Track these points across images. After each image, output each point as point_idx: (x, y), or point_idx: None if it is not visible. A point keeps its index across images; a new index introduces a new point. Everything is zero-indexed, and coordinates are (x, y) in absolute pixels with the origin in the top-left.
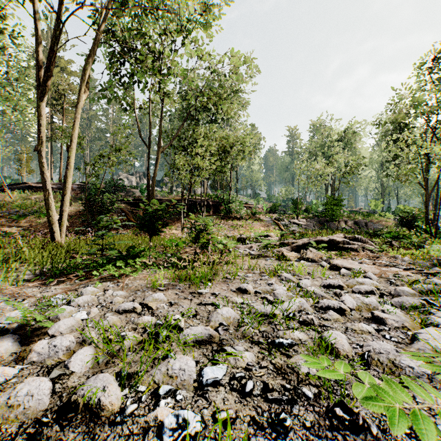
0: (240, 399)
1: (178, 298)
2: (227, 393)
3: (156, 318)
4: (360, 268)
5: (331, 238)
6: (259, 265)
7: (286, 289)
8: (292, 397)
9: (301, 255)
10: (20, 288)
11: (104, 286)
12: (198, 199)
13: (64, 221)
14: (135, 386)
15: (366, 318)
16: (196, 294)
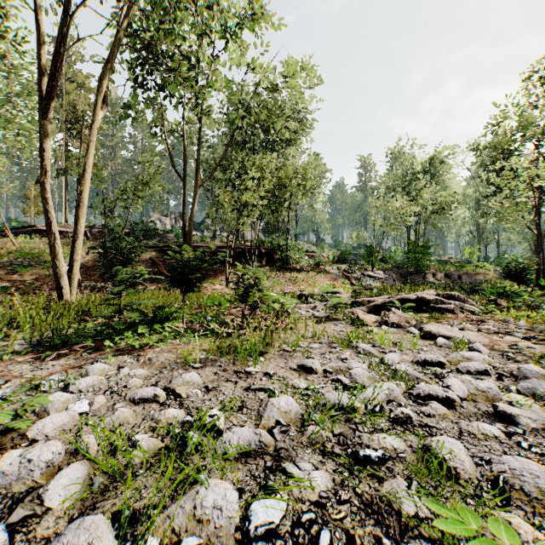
0: None
1: (217, 380)
2: None
3: (186, 410)
4: (463, 336)
5: (420, 296)
6: (327, 332)
7: (366, 367)
8: None
9: (381, 318)
10: (6, 364)
11: (119, 362)
12: (248, 246)
13: (75, 274)
14: (142, 537)
15: (485, 413)
16: (243, 374)
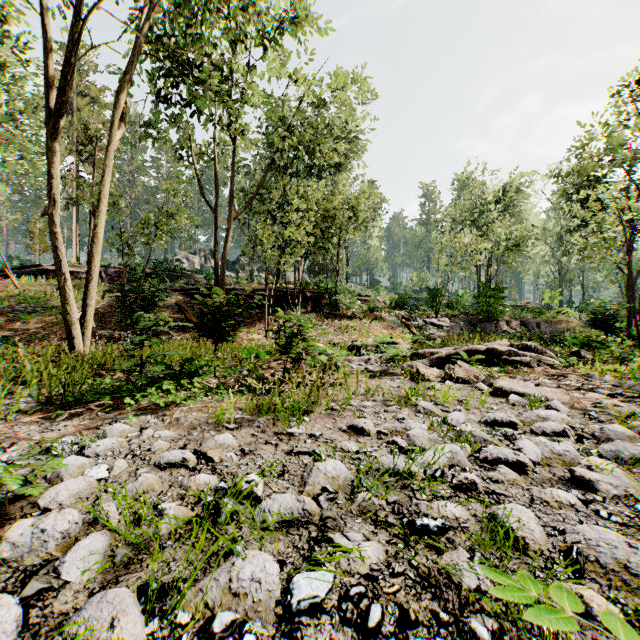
0: None
1: (255, 443)
2: (335, 629)
3: (219, 476)
4: (539, 393)
5: (491, 347)
6: (382, 388)
7: (426, 427)
8: (453, 638)
9: (446, 372)
10: (11, 425)
11: (141, 422)
12: (290, 289)
13: (89, 321)
14: (171, 612)
15: (561, 479)
16: (285, 436)
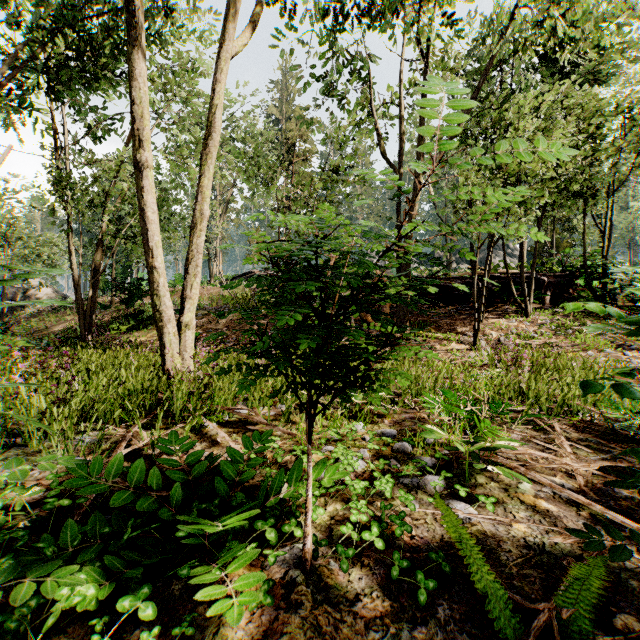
0: None
1: None
2: None
3: None
4: None
5: None
6: None
7: None
8: None
9: None
10: None
11: None
12: (510, 273)
13: (187, 321)
14: None
15: None
16: None
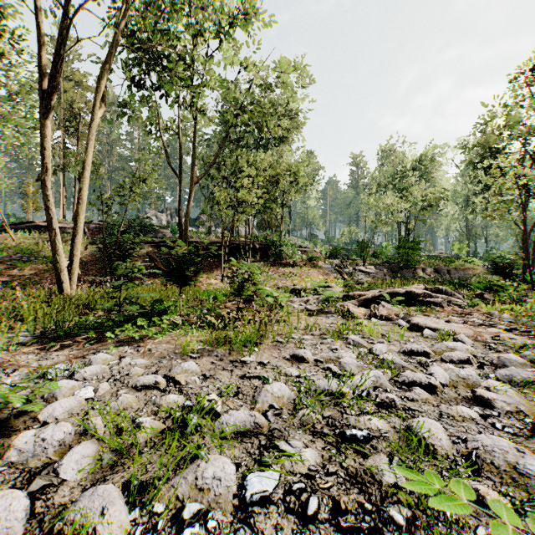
0: (300, 526)
1: (214, 369)
2: (281, 516)
3: (185, 396)
4: (449, 328)
5: (409, 290)
6: (319, 324)
7: (355, 356)
8: (375, 523)
9: (371, 311)
10: (12, 354)
11: (120, 352)
12: (242, 241)
13: (75, 268)
14: (149, 504)
15: (465, 398)
16: (239, 363)
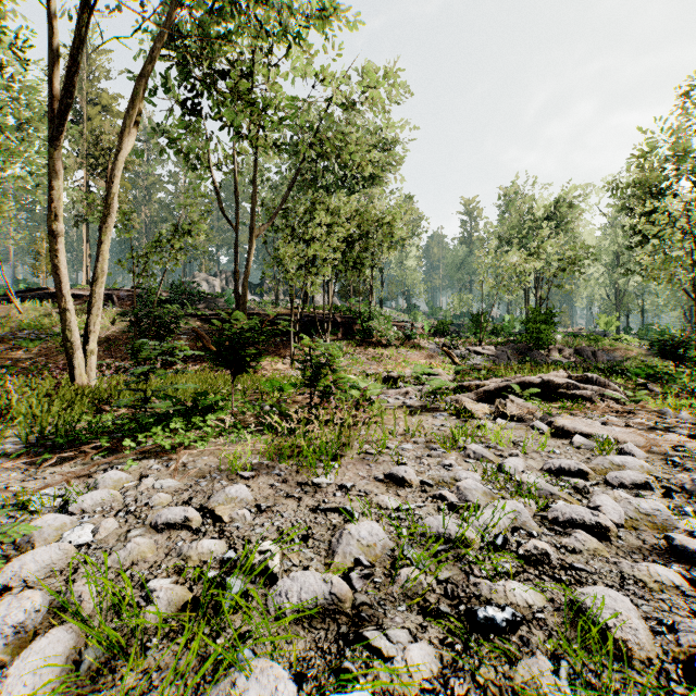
0: None
1: (274, 496)
2: None
3: (228, 541)
4: (609, 434)
5: (546, 379)
6: (423, 427)
7: (480, 477)
8: None
9: (496, 408)
10: None
11: (142, 469)
12: (319, 313)
13: (92, 349)
14: None
15: (654, 548)
16: (310, 487)
